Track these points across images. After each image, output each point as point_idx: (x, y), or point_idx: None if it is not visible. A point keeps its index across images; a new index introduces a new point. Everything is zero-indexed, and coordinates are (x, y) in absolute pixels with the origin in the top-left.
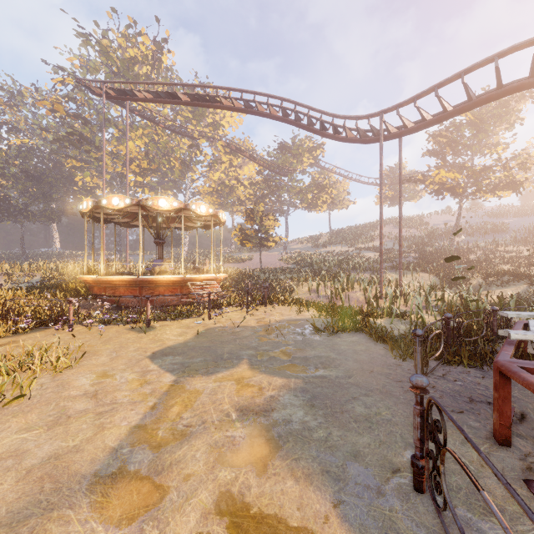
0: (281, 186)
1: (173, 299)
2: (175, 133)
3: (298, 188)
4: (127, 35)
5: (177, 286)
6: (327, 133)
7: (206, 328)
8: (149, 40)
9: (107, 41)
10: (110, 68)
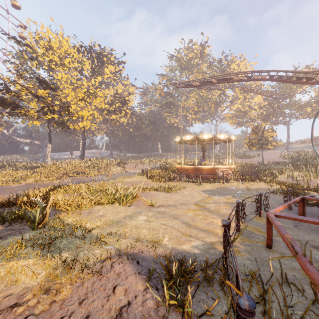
0: (282, 106)
1: (209, 176)
2: (211, 90)
3: (296, 105)
4: (188, 48)
5: (211, 170)
6: (302, 81)
7: (221, 187)
8: (198, 45)
9: (179, 54)
10: (181, 66)
